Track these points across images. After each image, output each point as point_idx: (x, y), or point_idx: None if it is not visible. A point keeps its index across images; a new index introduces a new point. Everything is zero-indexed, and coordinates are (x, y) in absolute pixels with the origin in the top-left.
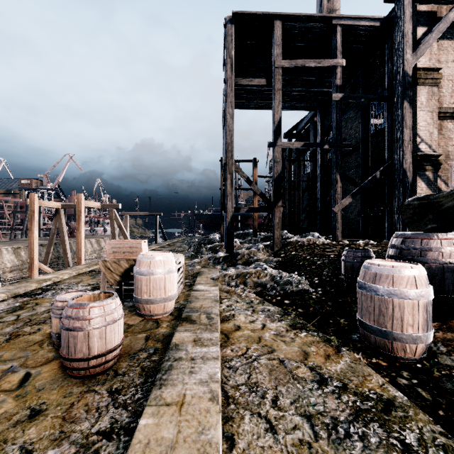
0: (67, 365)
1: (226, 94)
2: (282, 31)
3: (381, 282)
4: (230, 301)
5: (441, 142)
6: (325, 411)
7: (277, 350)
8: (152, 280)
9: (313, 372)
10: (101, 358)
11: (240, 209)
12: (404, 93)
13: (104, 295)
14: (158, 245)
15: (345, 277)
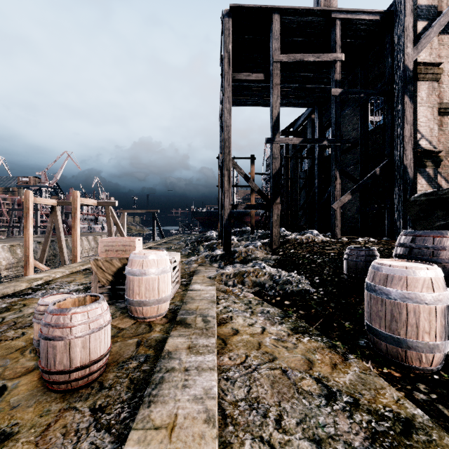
0: (45, 378)
1: (223, 89)
2: (280, 25)
3: (394, 285)
4: (227, 302)
5: (441, 138)
6: (337, 434)
7: (279, 358)
8: (144, 281)
9: (319, 384)
10: (85, 370)
11: (238, 206)
12: (405, 88)
13: (90, 298)
14: (155, 242)
15: (348, 276)
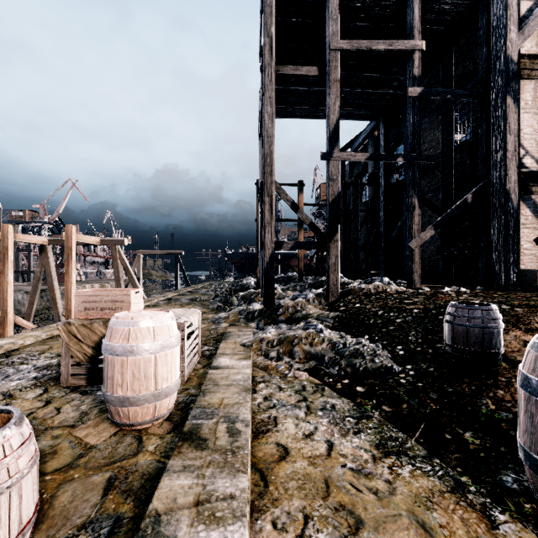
0: None
1: (263, 87)
2: (339, 4)
3: None
4: (269, 388)
5: None
6: None
7: (367, 523)
8: (131, 363)
9: None
10: None
11: (283, 245)
12: (507, 86)
13: None
14: (177, 292)
15: (454, 349)
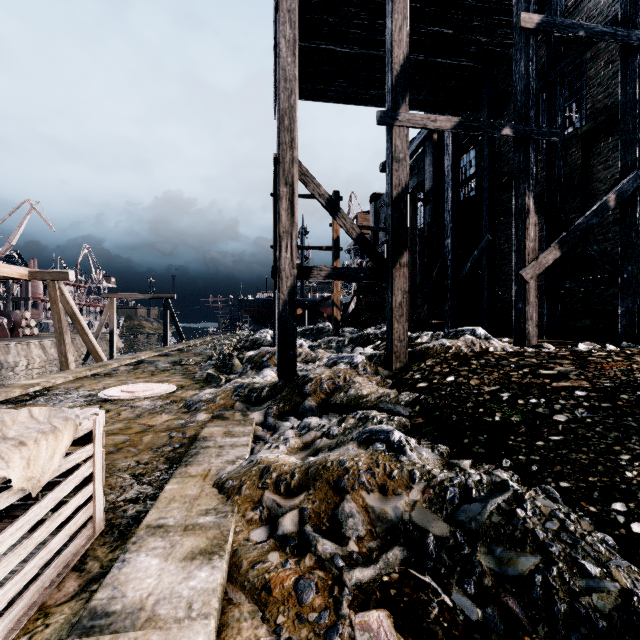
0: None
1: None
2: None
3: None
4: None
5: None
6: None
7: None
8: None
9: None
10: None
11: (312, 272)
12: None
13: None
14: (158, 350)
15: None
